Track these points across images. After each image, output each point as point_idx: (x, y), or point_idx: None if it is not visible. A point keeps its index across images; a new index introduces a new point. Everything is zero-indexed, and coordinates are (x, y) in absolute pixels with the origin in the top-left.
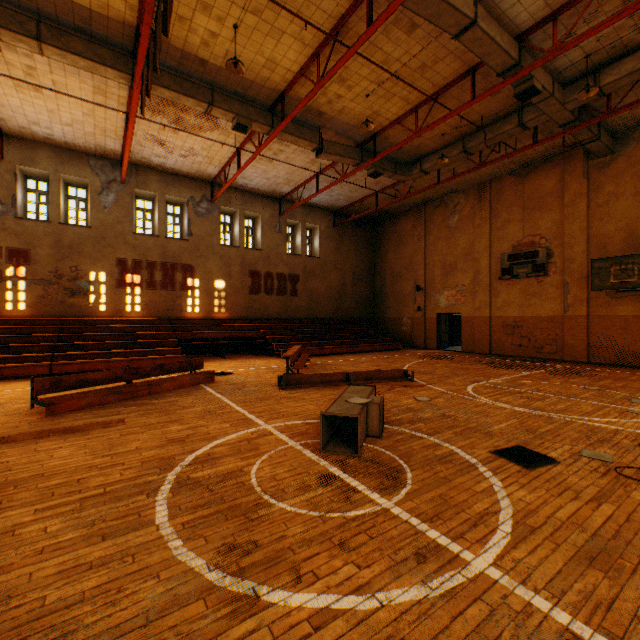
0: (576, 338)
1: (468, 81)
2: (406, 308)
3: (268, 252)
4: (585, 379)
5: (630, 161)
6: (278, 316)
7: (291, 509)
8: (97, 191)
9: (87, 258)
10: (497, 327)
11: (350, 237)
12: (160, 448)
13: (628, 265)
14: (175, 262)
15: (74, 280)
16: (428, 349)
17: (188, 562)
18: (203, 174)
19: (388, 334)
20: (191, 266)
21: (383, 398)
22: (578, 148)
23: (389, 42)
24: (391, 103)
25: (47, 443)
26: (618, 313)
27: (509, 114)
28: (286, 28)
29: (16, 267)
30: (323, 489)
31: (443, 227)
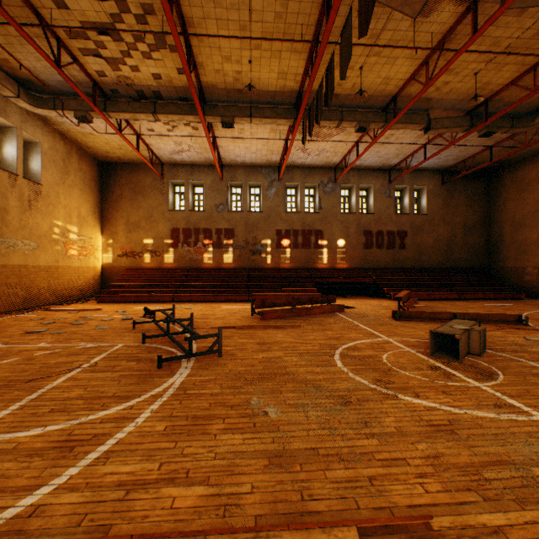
0: None
1: None
2: (530, 257)
3: (378, 214)
4: None
5: None
6: (387, 266)
7: (410, 375)
8: (265, 188)
9: (260, 231)
10: None
11: (460, 192)
12: (326, 340)
13: None
14: (310, 229)
15: (254, 245)
16: None
17: (359, 380)
18: (329, 164)
19: (506, 283)
20: (320, 231)
21: (484, 329)
22: None
23: (497, 29)
24: (503, 71)
25: (270, 331)
26: None
27: None
28: (399, 55)
29: (228, 239)
30: (431, 371)
31: None
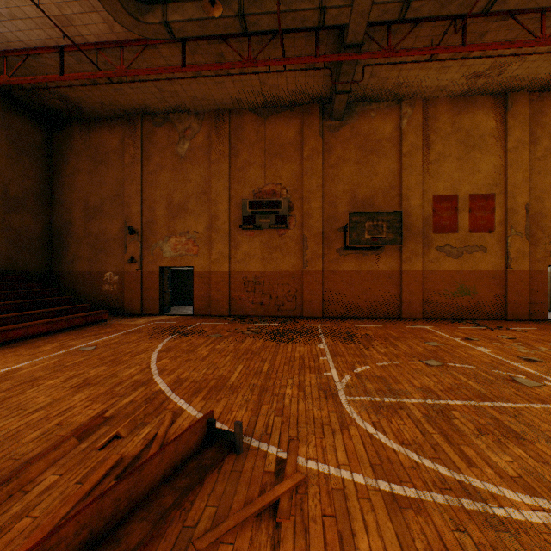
0: (314, 293)
1: None
2: (111, 258)
3: None
4: (383, 345)
5: (354, 132)
6: None
7: None
8: None
9: None
10: (238, 284)
11: None
12: None
13: (379, 222)
14: None
15: None
16: (148, 315)
17: None
18: None
19: (79, 297)
20: None
21: None
22: (316, 105)
23: None
24: None
25: None
26: (345, 269)
27: None
28: None
29: None
30: None
31: (170, 153)
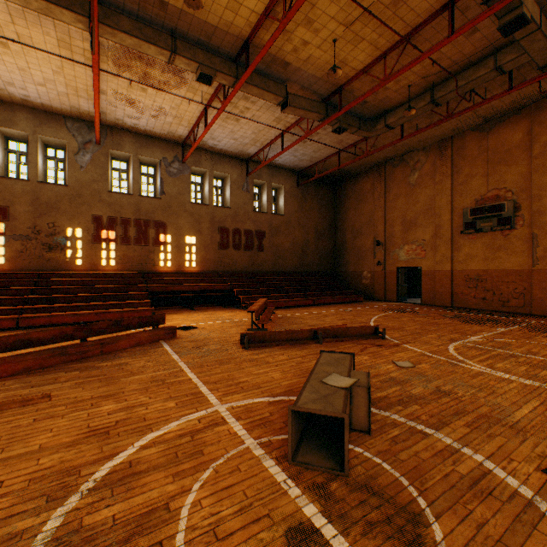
0: (546, 292)
1: (444, 18)
2: (366, 262)
3: (236, 210)
4: None
5: None
6: (245, 270)
7: None
8: (74, 151)
9: (64, 215)
10: (459, 280)
11: (313, 196)
12: (70, 448)
13: None
14: (148, 219)
15: (51, 236)
16: (388, 301)
17: None
18: (174, 135)
19: (348, 287)
20: (163, 223)
21: (368, 374)
22: None
23: None
24: (359, 49)
25: None
26: None
27: (482, 59)
28: None
29: None
30: None
31: (403, 184)
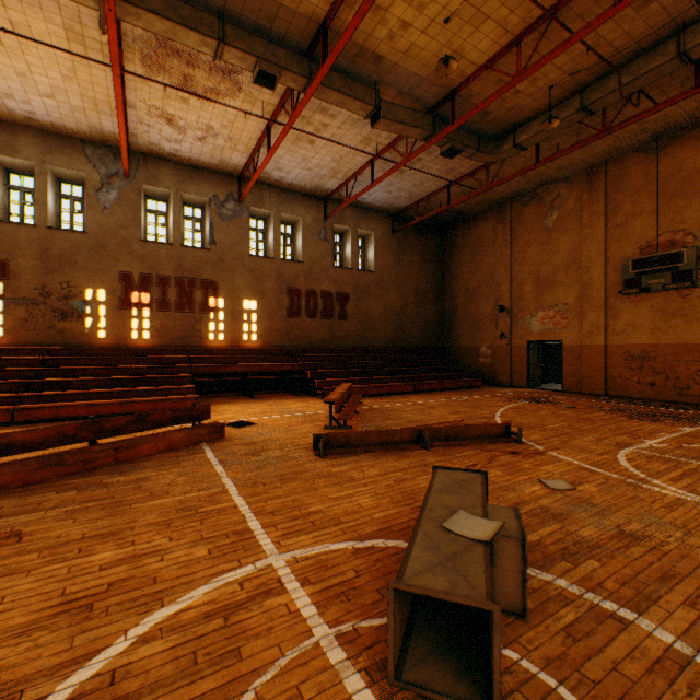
0: None
1: None
2: (485, 334)
3: (310, 265)
4: None
5: None
6: (323, 345)
7: None
8: (95, 187)
9: (82, 271)
10: (616, 359)
11: (413, 247)
12: (20, 639)
13: None
14: (193, 277)
15: (65, 299)
16: (515, 387)
17: None
18: (228, 165)
19: (461, 367)
20: (214, 282)
21: (516, 511)
22: None
23: None
24: (481, 33)
25: None
26: None
27: (658, 44)
28: None
29: None
30: None
31: (536, 229)
